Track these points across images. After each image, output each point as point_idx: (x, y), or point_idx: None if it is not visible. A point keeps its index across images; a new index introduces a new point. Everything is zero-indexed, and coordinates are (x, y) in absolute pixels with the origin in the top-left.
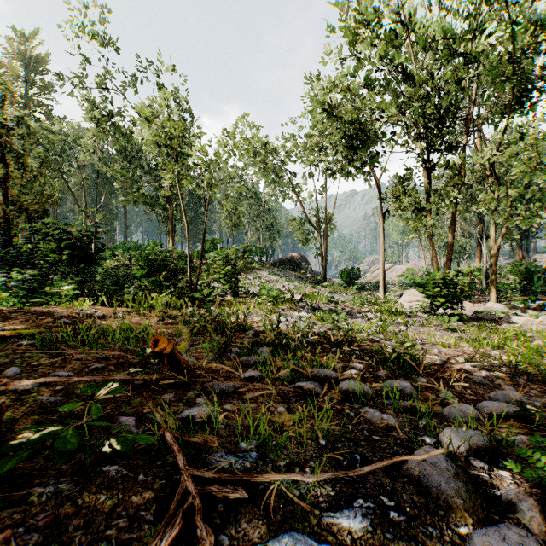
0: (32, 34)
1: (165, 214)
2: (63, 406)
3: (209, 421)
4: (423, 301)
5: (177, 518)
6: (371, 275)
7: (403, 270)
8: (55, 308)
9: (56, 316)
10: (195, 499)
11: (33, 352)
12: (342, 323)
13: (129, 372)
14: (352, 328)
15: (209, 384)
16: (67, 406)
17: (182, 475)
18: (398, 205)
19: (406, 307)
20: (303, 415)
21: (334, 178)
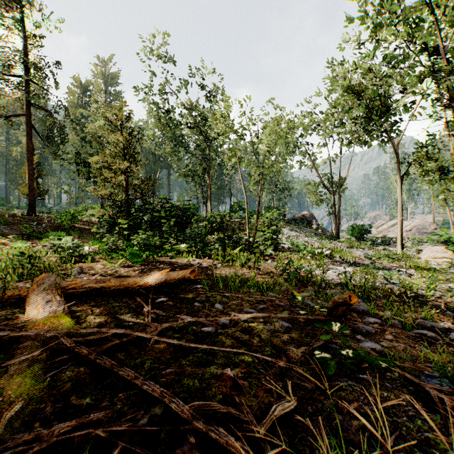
0: (109, 59)
1: (202, 183)
2: (322, 335)
3: (385, 353)
4: (452, 258)
5: (450, 412)
6: (376, 230)
7: (412, 226)
8: (173, 259)
9: (182, 266)
10: (452, 403)
11: (209, 293)
12: (388, 278)
13: (301, 313)
14: (402, 283)
15: (354, 326)
16: (325, 335)
17: (425, 387)
18: (423, 169)
19: (432, 263)
20: (448, 357)
21: (349, 146)
